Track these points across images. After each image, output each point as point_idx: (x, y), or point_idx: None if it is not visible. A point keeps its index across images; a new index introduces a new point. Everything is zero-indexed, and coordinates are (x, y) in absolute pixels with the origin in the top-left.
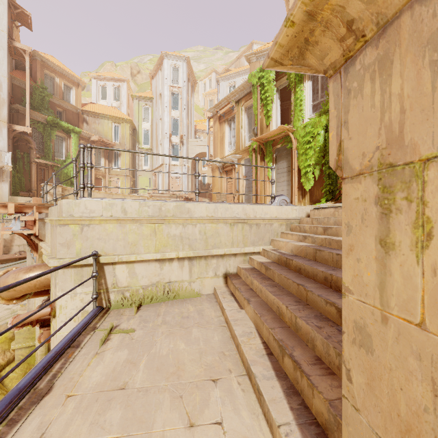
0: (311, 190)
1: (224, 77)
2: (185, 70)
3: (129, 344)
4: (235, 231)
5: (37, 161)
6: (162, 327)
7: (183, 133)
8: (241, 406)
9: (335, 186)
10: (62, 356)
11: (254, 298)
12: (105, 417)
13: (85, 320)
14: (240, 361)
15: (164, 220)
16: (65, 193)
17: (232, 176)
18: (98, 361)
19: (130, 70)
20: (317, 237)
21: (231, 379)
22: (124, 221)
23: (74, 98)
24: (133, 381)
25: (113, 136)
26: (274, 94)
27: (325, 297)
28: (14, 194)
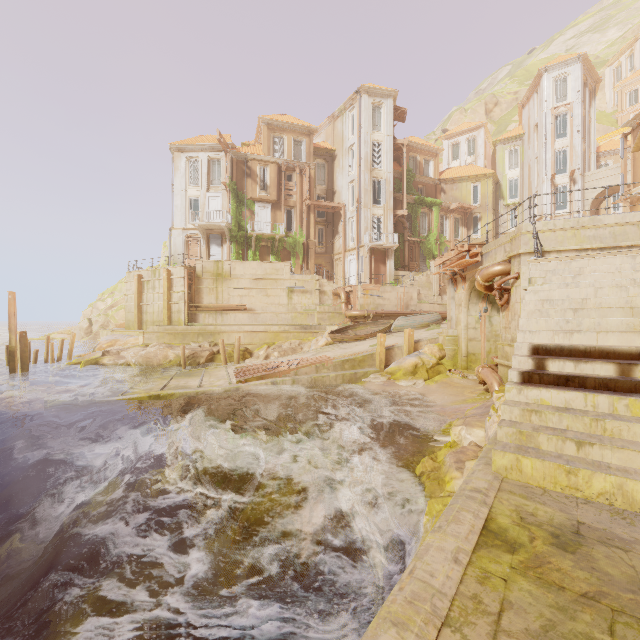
0: None
1: None
2: (578, 75)
3: None
4: None
5: (410, 239)
6: None
7: (575, 167)
8: None
9: None
10: None
11: None
12: None
13: None
14: None
15: (581, 227)
16: None
17: None
18: None
19: (484, 107)
20: None
21: None
22: (555, 230)
23: (432, 170)
24: None
25: (472, 199)
26: None
27: None
28: (394, 270)
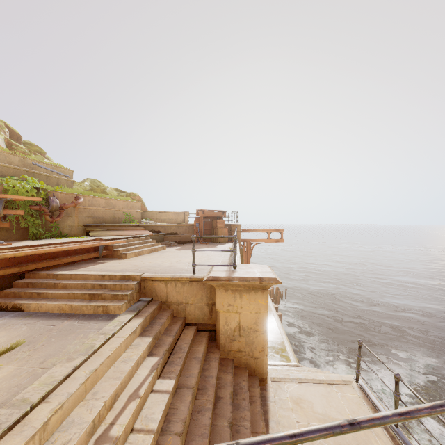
0: None
1: None
2: None
3: None
4: None
5: None
6: None
7: None
8: (287, 427)
9: None
10: None
11: None
12: (351, 434)
13: None
14: None
15: None
16: None
17: None
18: None
19: None
20: None
21: None
22: None
23: None
24: None
25: None
26: None
27: (230, 400)
28: None
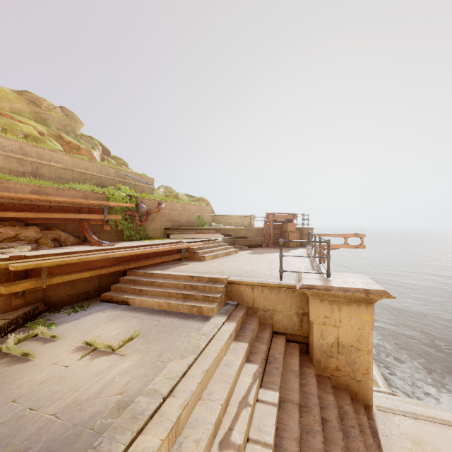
0: None
1: None
2: None
3: None
4: None
5: None
6: None
7: None
8: None
9: None
10: None
11: None
12: None
13: None
14: None
15: None
16: None
17: None
18: None
19: None
20: None
21: None
22: None
23: None
24: None
25: None
26: None
27: (338, 425)
28: None
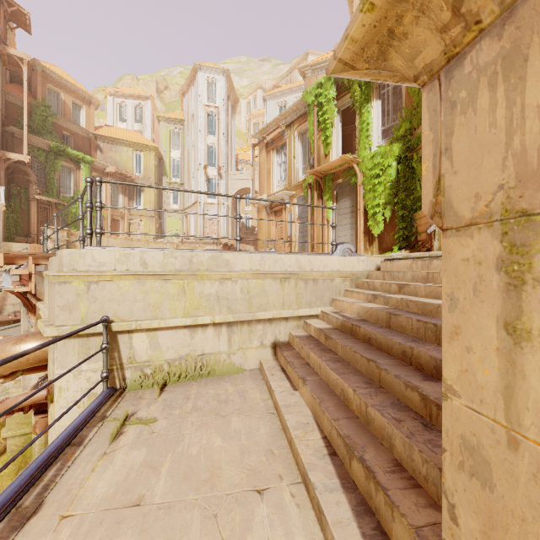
0: (380, 236)
1: (272, 95)
2: (223, 85)
3: (148, 440)
4: (287, 289)
5: (38, 198)
6: (192, 415)
7: (222, 164)
8: (295, 530)
9: (410, 231)
10: (58, 458)
11: (312, 376)
12: None
13: (92, 407)
14: (294, 463)
15: (196, 274)
16: (71, 239)
17: (282, 218)
18: (106, 465)
19: (155, 85)
20: (391, 297)
21: (282, 489)
22: (143, 277)
23: (85, 120)
24: (152, 494)
25: (134, 167)
26: (335, 115)
27: (404, 378)
28: (7, 239)
